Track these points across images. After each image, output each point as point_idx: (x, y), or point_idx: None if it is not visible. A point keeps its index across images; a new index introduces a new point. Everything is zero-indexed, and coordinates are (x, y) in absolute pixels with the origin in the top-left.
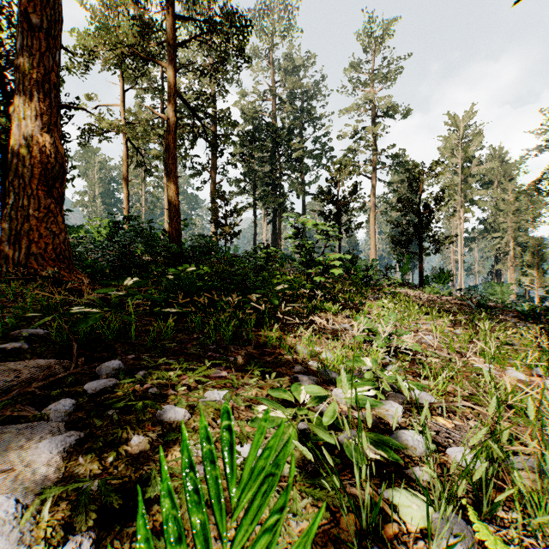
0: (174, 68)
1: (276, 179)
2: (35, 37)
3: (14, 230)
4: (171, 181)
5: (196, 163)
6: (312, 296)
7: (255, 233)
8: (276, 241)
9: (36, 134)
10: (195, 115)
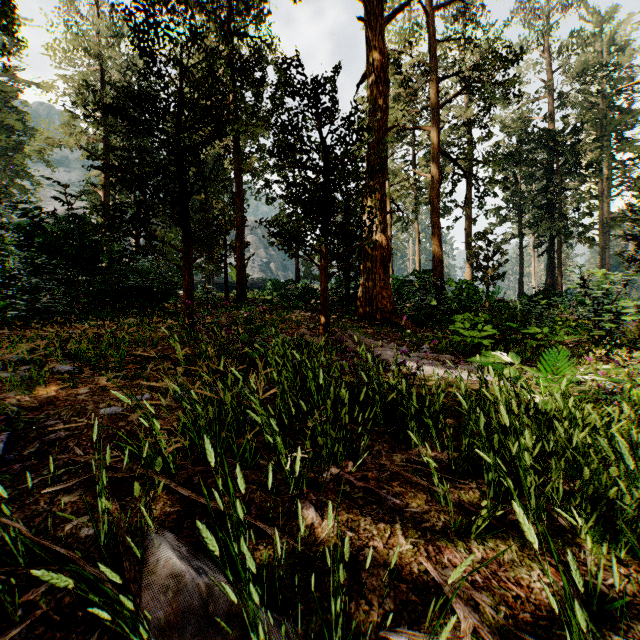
0: (438, 128)
1: (554, 198)
2: (377, 177)
3: (367, 295)
4: (435, 234)
5: (448, 201)
6: (600, 341)
7: (521, 269)
8: (553, 277)
9: (377, 236)
10: (456, 164)
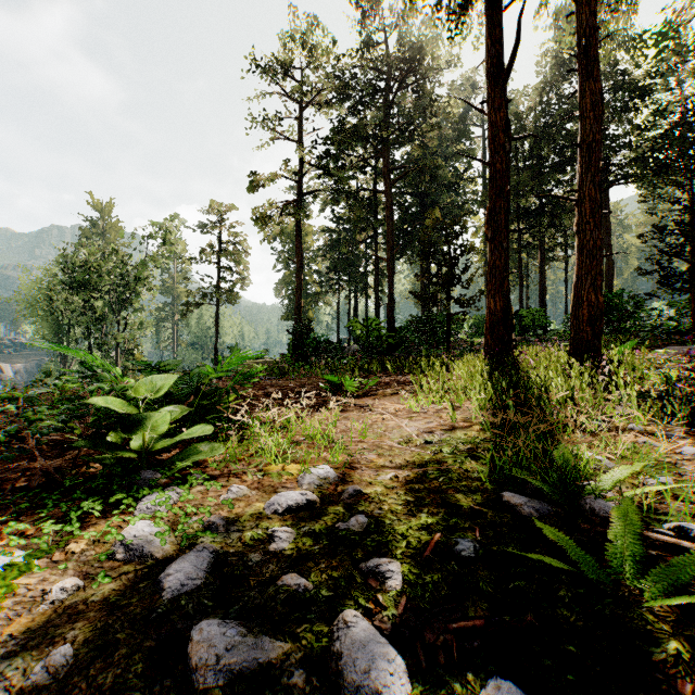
0: None
1: None
2: None
3: None
4: None
5: None
6: None
7: None
8: None
9: None
10: None
